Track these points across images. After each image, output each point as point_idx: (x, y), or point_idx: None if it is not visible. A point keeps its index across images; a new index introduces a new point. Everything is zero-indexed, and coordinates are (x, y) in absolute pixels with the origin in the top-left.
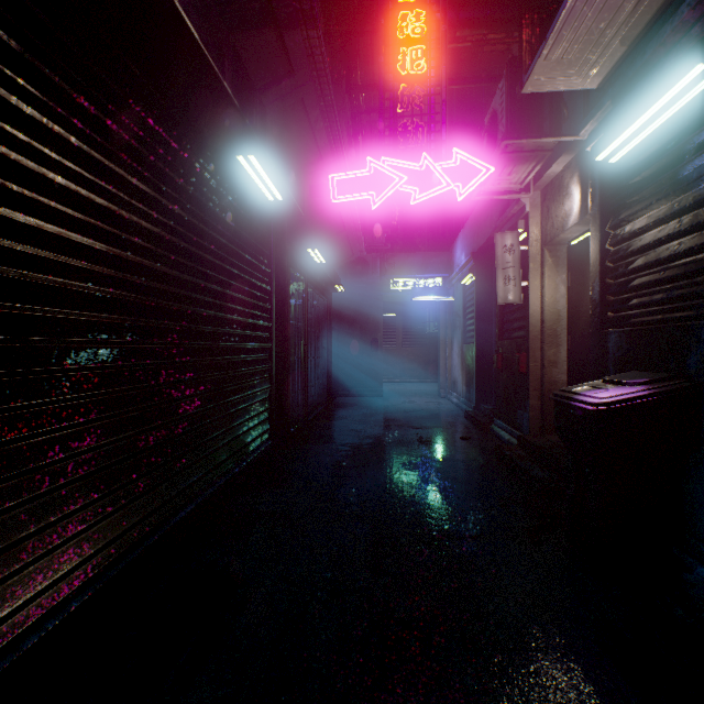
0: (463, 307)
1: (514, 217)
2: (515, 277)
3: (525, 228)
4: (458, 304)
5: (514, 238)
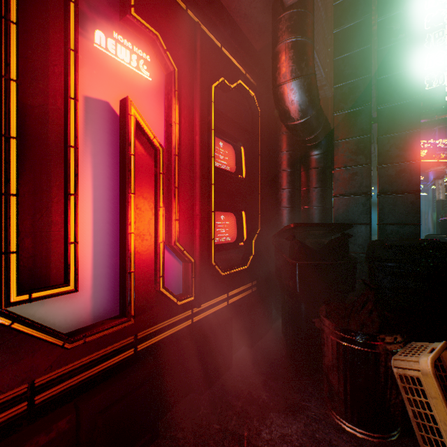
0: (432, 197)
1: (444, 173)
2: (442, 192)
3: (446, 177)
4: (430, 196)
5: (441, 181)
